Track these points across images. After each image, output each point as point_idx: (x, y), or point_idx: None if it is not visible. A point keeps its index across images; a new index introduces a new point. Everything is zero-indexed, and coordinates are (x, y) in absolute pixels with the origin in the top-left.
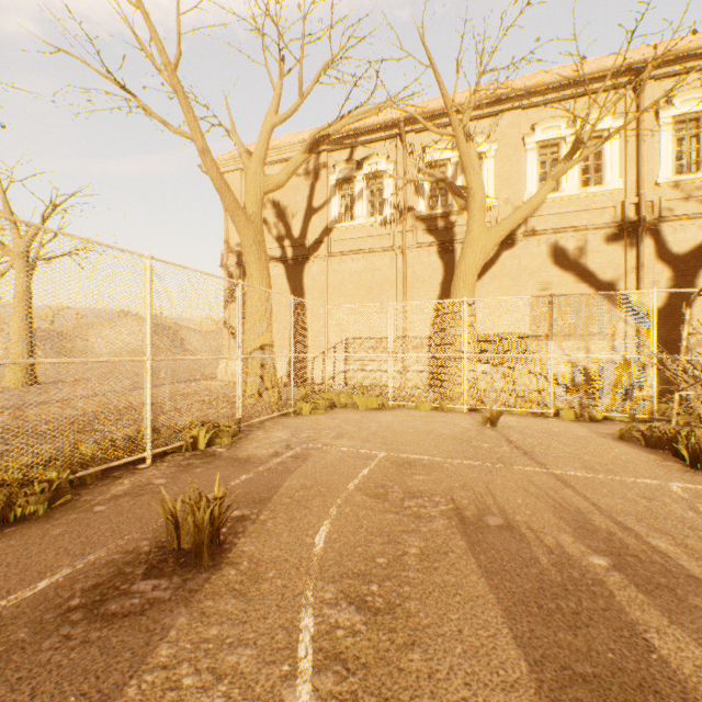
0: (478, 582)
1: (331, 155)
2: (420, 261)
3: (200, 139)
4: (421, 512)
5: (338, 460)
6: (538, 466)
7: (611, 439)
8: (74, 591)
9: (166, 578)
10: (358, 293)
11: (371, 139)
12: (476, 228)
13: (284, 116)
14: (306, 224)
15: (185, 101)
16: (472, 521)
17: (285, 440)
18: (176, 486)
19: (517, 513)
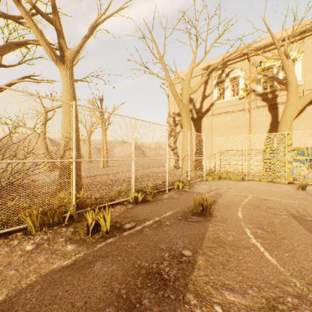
0: (304, 231)
1: (213, 72)
2: (258, 114)
3: (169, 80)
4: (275, 213)
5: (233, 196)
6: None
7: None
8: (177, 216)
9: (198, 217)
10: (226, 130)
11: (232, 62)
12: (292, 99)
13: (198, 63)
14: (202, 103)
15: (165, 67)
16: (298, 217)
17: (208, 188)
18: (181, 198)
19: None
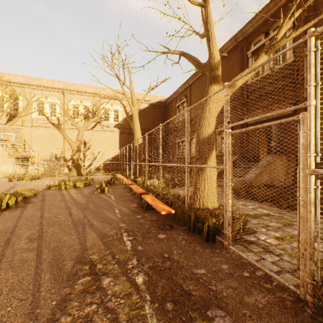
0: None
1: None
2: None
3: None
4: None
5: None
6: None
7: None
8: None
9: None
10: None
11: None
12: None
13: None
14: None
15: None
16: None
17: None
18: None
19: None
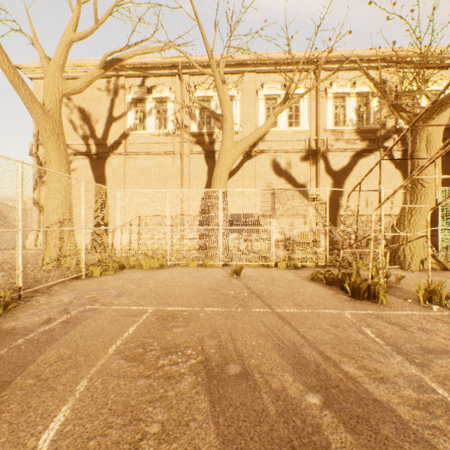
0: None
1: (128, 79)
2: (193, 163)
3: None
4: (172, 371)
5: (109, 320)
6: (266, 307)
7: (307, 280)
8: None
9: None
10: (148, 183)
11: (158, 74)
12: (228, 142)
13: (81, 35)
14: (108, 128)
15: None
16: (216, 373)
17: (65, 303)
18: None
19: (252, 357)
